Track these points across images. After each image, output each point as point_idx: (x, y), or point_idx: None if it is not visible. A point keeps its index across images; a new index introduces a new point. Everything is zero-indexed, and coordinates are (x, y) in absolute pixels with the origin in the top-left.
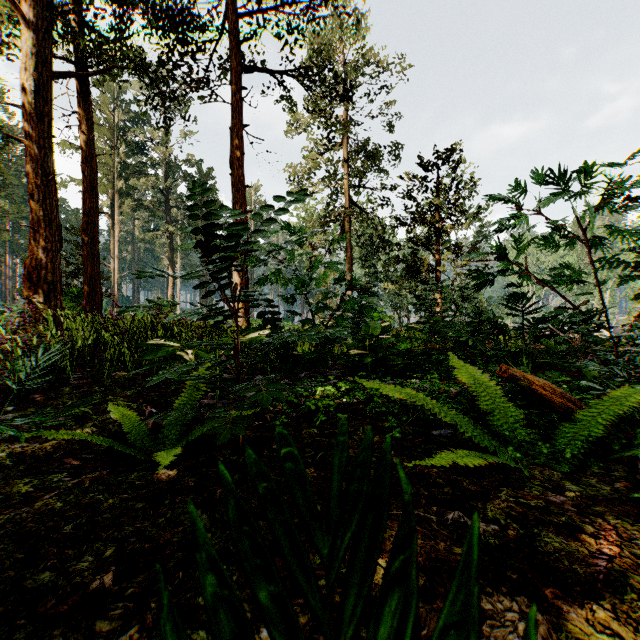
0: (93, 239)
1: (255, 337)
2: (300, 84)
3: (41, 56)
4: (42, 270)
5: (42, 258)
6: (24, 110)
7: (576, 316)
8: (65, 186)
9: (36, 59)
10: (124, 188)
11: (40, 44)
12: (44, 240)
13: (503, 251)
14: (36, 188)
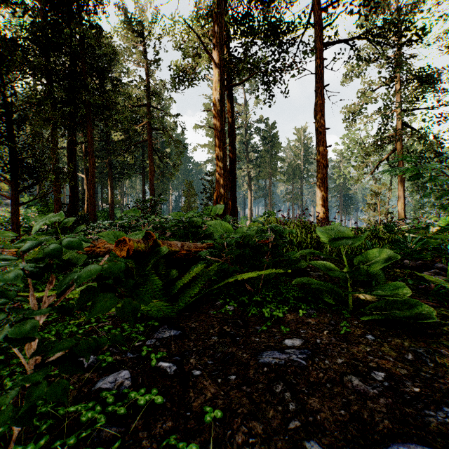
0: (233, 177)
1: None
2: (370, 41)
3: (222, 80)
4: (222, 197)
5: (222, 190)
6: (214, 112)
7: None
8: (196, 150)
9: (220, 83)
10: None
11: (221, 74)
12: (223, 180)
13: None
14: (219, 152)
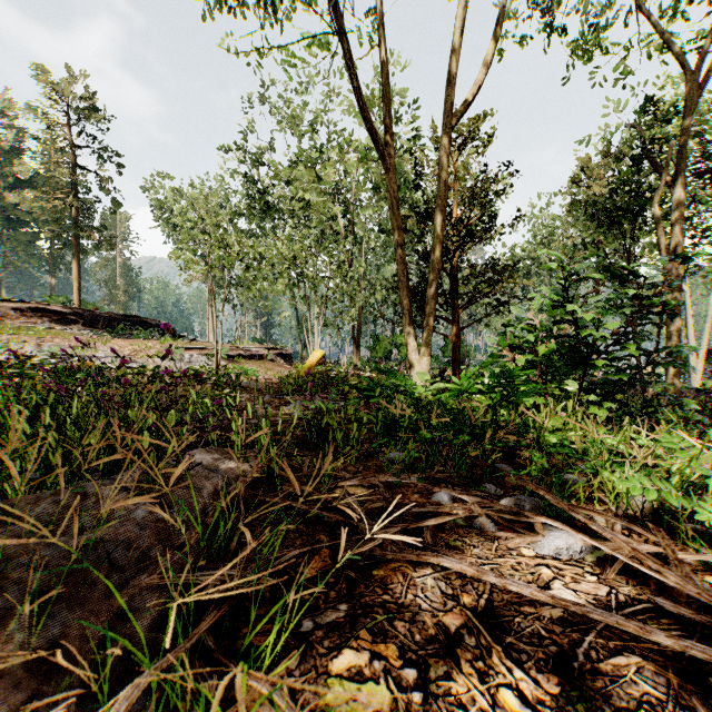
0: None
1: None
2: None
3: None
4: None
5: None
6: None
7: None
8: None
9: None
10: None
11: None
12: None
13: None
14: None
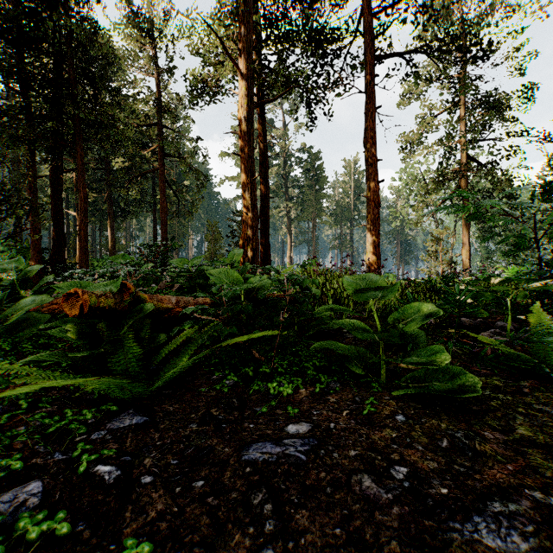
0: (266, 217)
1: (544, 286)
2: (429, 55)
3: (249, 95)
4: (250, 241)
5: (250, 233)
6: (240, 135)
7: None
8: (222, 183)
9: (247, 98)
10: (258, 178)
11: (249, 87)
12: (251, 220)
13: None
14: (247, 186)
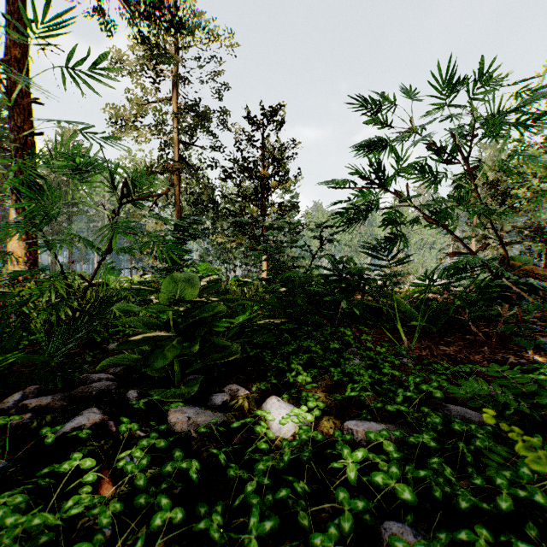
0: None
1: None
2: None
3: None
4: None
5: None
6: None
7: (452, 267)
8: None
9: None
10: None
11: None
12: None
13: (382, 171)
14: None
